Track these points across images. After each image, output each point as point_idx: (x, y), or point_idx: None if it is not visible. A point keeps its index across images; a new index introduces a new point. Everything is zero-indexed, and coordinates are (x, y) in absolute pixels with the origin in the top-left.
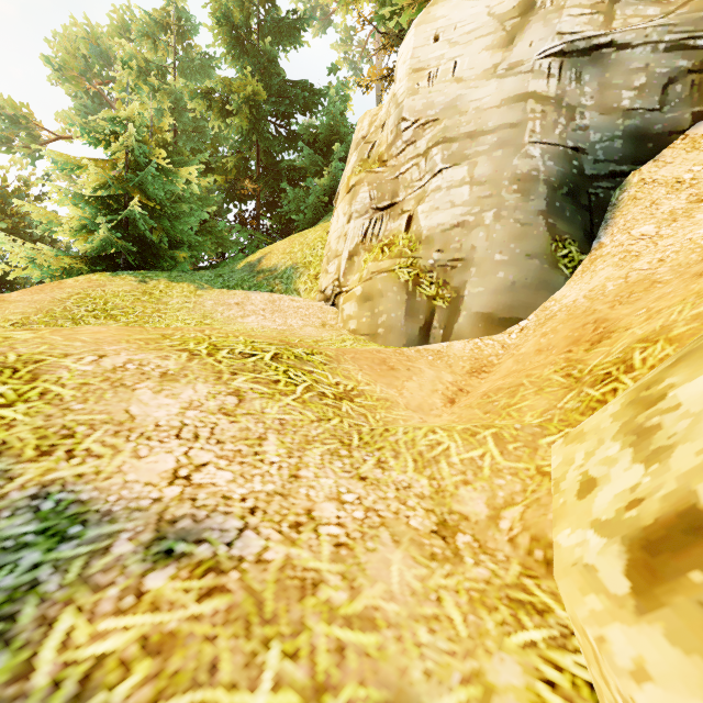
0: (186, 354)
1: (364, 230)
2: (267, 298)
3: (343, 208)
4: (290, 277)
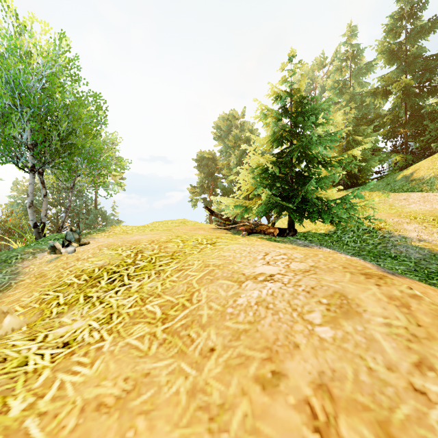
0: (409, 219)
1: None
2: (420, 195)
3: None
4: (433, 182)
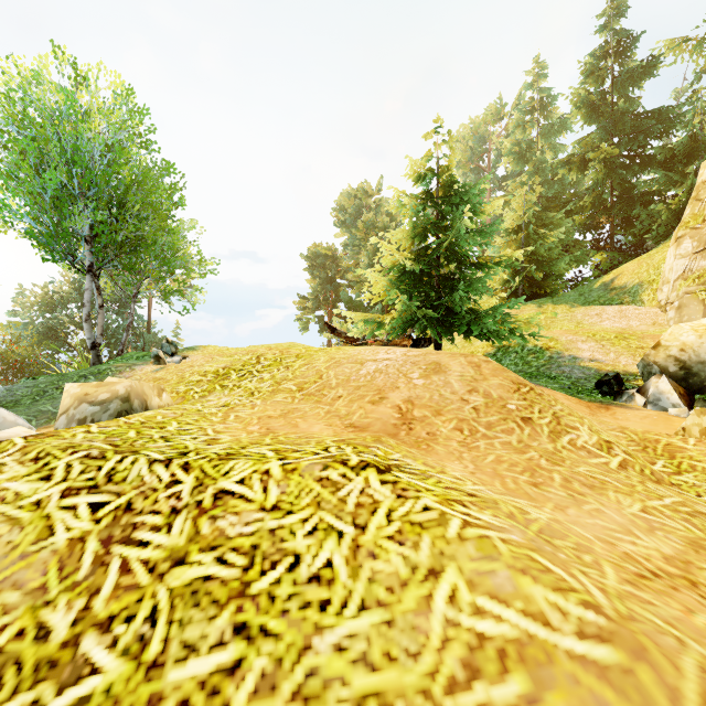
0: (586, 336)
1: (684, 266)
2: (616, 309)
3: (672, 250)
4: (636, 292)
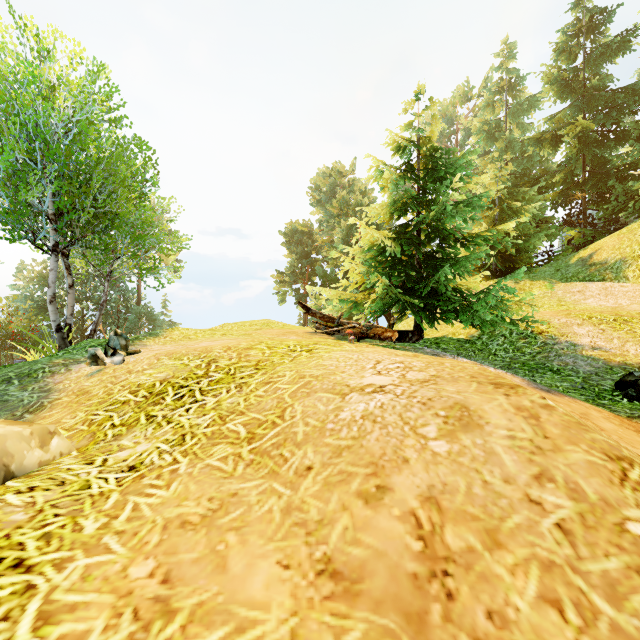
0: (581, 319)
1: None
2: (600, 286)
3: None
4: (619, 268)
